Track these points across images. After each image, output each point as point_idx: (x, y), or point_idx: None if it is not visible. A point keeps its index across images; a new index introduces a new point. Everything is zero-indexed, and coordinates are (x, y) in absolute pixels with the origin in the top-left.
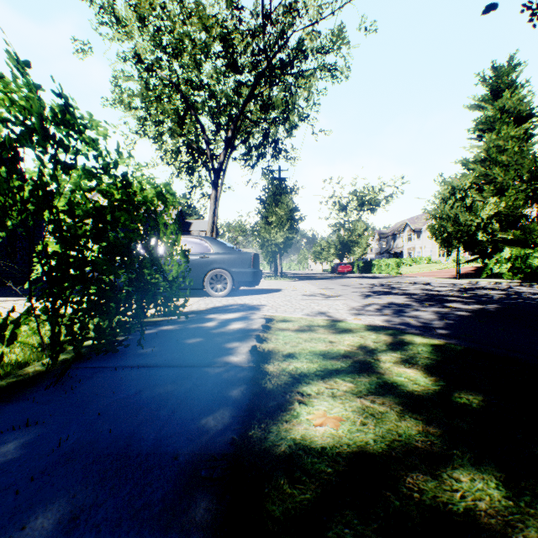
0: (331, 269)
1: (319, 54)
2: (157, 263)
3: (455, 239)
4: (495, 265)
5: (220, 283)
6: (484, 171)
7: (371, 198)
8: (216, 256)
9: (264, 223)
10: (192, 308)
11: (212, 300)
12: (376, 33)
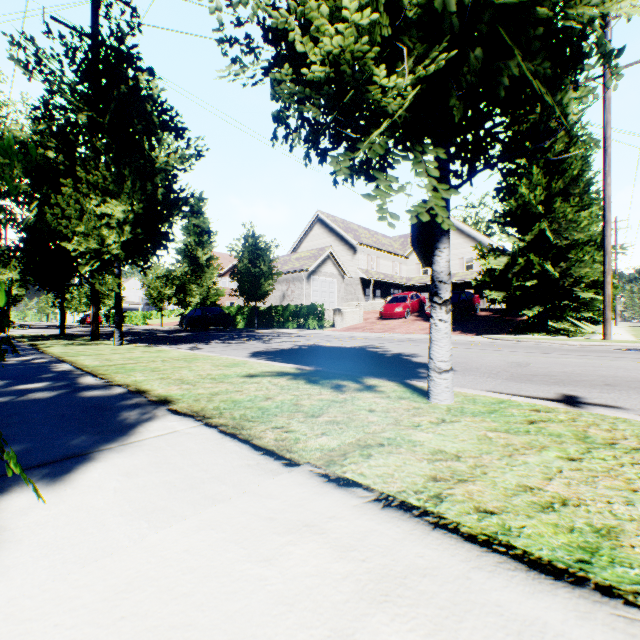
0: (81, 320)
1: None
2: None
3: (161, 301)
4: None
5: None
6: None
7: None
8: None
9: None
10: None
11: None
12: None
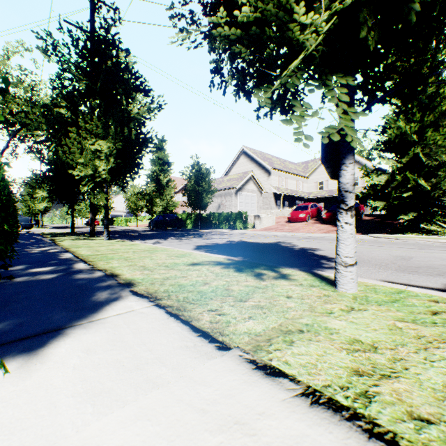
0: (87, 223)
1: None
2: None
3: (136, 210)
4: None
5: None
6: None
7: None
8: None
9: (31, 198)
10: None
11: None
12: None
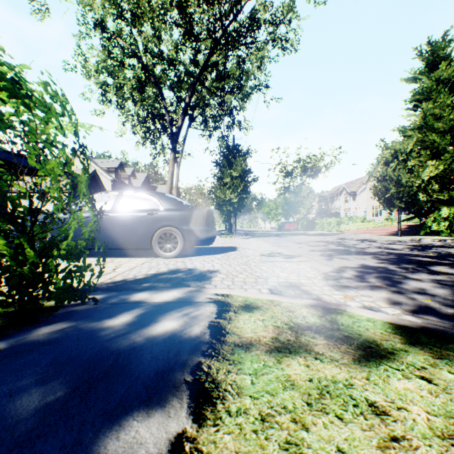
0: (279, 227)
1: (271, 24)
2: (12, 215)
3: (396, 199)
4: (432, 223)
5: (170, 243)
6: (421, 138)
7: (313, 166)
8: (165, 213)
9: (219, 184)
10: (128, 276)
11: (159, 262)
12: (325, 4)
